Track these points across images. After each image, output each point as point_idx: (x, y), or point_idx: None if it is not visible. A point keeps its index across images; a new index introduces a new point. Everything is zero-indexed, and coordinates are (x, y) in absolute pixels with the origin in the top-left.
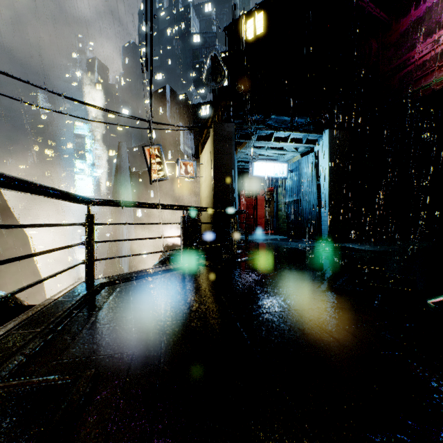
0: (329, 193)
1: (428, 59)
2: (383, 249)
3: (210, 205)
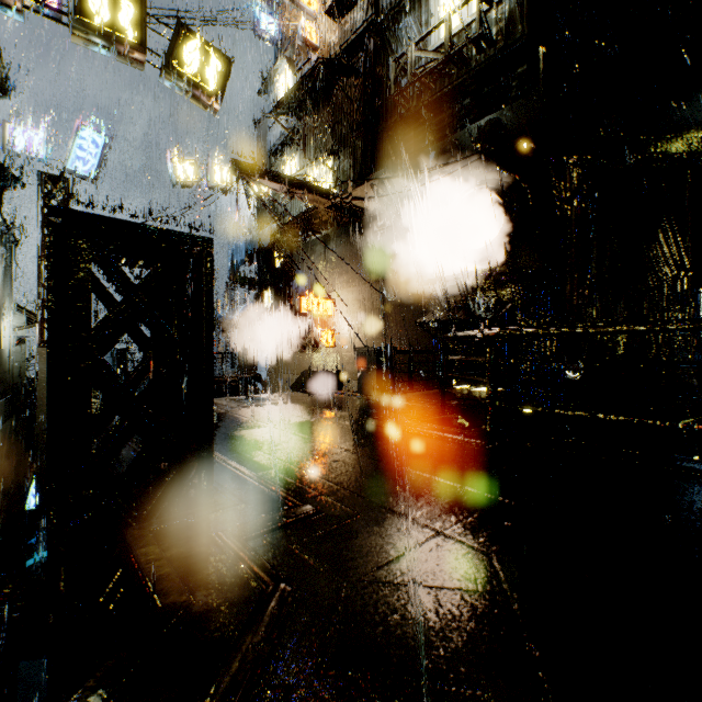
0: None
1: None
2: None
3: None
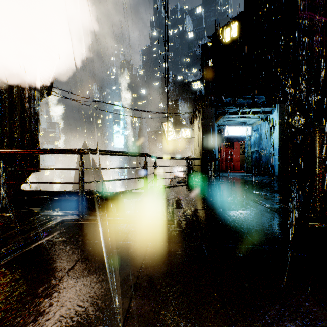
0: (279, 146)
1: None
2: None
3: (200, 155)
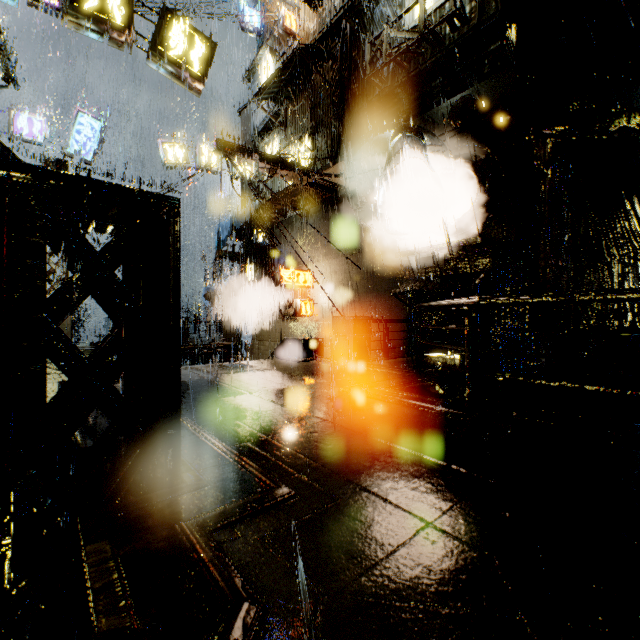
0: None
1: None
2: None
3: None
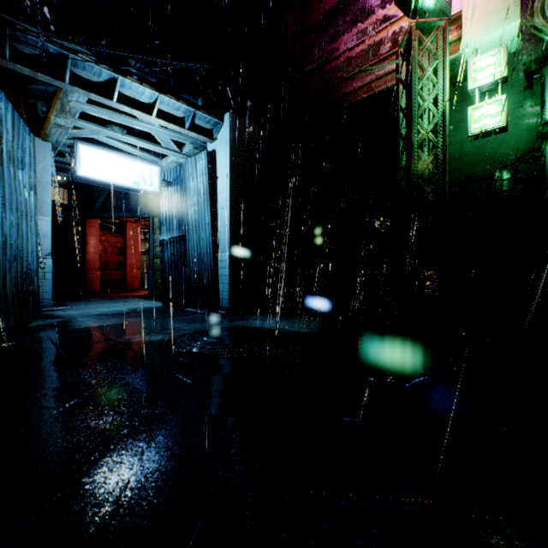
0: (230, 226)
1: (355, 56)
2: (316, 327)
3: None
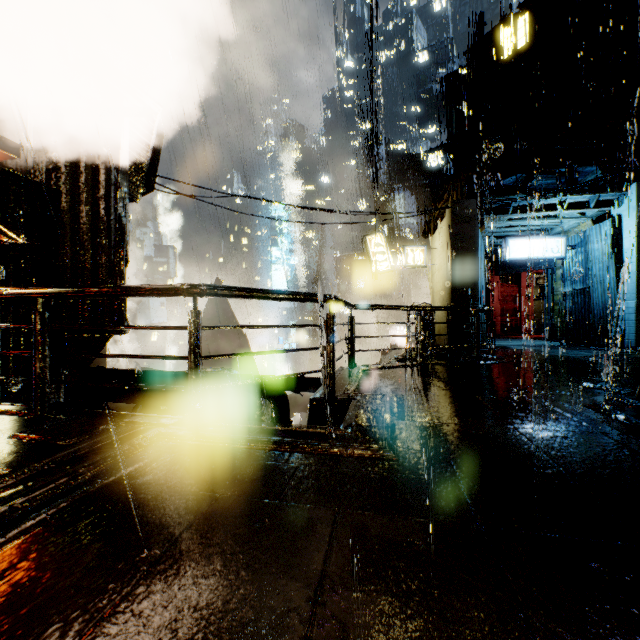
0: (637, 278)
1: None
2: None
3: (446, 301)
